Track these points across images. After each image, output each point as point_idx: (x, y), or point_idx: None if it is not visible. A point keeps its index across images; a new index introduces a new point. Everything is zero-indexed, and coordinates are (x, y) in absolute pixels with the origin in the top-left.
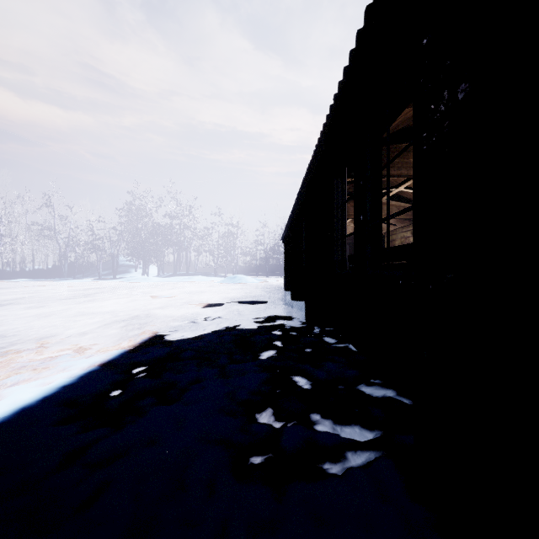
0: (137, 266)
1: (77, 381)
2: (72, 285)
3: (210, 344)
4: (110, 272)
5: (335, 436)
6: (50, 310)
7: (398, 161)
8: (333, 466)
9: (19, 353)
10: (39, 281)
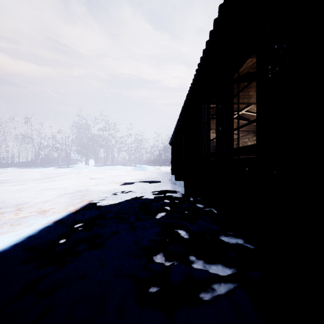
0: (82, 160)
1: (37, 233)
2: (42, 171)
3: (124, 208)
4: (66, 163)
5: (206, 272)
6: (26, 186)
7: (242, 94)
8: (205, 294)
9: (3, 214)
10: (22, 169)
